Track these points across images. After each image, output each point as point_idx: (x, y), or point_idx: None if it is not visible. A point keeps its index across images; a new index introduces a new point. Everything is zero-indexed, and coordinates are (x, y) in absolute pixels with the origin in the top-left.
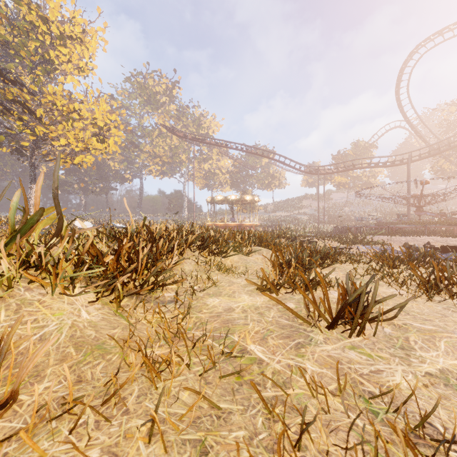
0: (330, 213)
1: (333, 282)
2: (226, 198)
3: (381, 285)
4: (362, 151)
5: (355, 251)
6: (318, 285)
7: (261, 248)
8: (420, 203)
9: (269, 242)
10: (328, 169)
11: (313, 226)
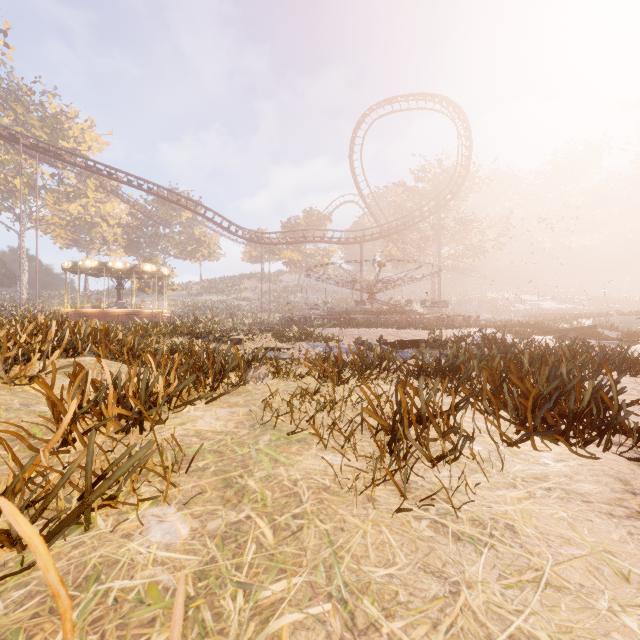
0: (280, 299)
1: (201, 450)
2: (104, 266)
3: (308, 444)
4: (316, 223)
5: (295, 353)
6: (108, 503)
7: (91, 361)
8: (372, 289)
9: (121, 345)
10: (274, 238)
11: (255, 315)
